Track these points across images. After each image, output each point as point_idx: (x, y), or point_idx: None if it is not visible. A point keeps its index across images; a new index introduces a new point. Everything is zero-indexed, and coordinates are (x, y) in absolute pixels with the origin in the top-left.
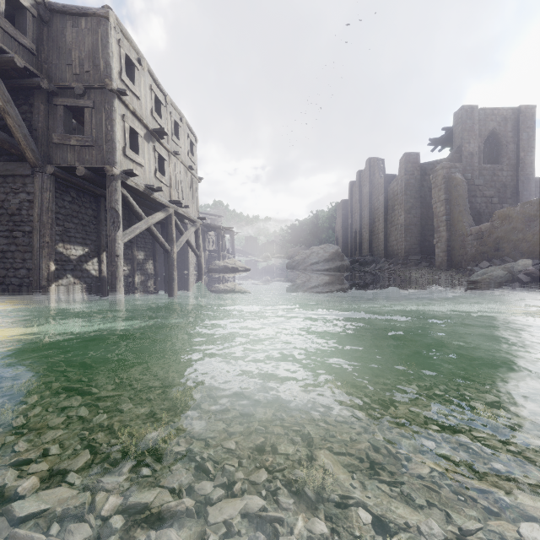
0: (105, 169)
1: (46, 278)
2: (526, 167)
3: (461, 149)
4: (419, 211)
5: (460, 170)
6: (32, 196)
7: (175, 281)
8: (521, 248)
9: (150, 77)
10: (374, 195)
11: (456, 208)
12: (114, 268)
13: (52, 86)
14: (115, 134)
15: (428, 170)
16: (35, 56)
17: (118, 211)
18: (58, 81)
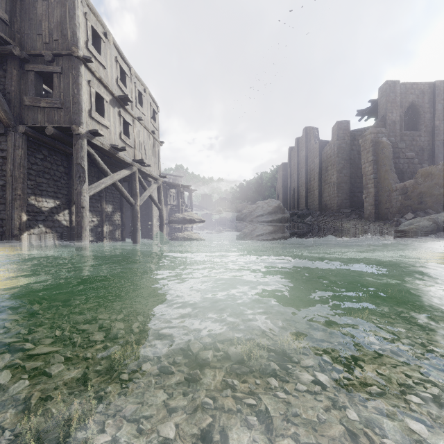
0: (72, 128)
1: (18, 228)
2: (440, 133)
3: (385, 118)
4: (349, 171)
5: (385, 134)
6: (5, 153)
7: (139, 230)
8: (442, 201)
9: (116, 50)
10: (310, 158)
11: (383, 168)
12: (80, 219)
13: (24, 53)
14: (81, 97)
15: (356, 136)
16: (8, 26)
17: (84, 167)
18: (30, 49)
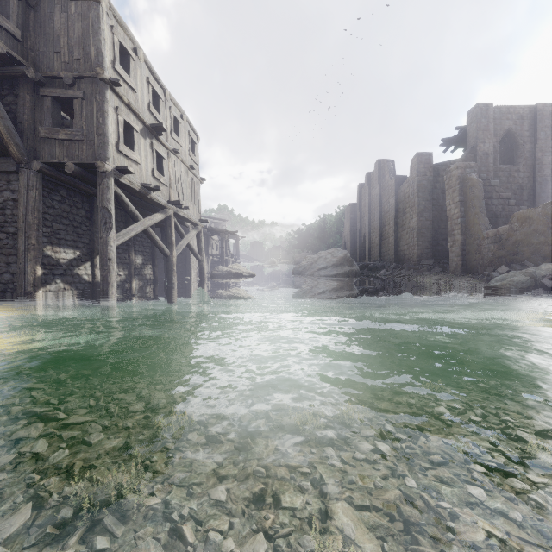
0: (96, 165)
1: (32, 284)
2: (543, 168)
3: (476, 149)
4: (432, 214)
5: (475, 170)
6: (17, 194)
7: (175, 287)
8: (542, 252)
9: (147, 69)
10: (384, 198)
11: (472, 210)
12: (106, 273)
13: (39, 75)
14: (107, 127)
15: (441, 171)
16: (21, 42)
17: (110, 211)
18: (46, 70)
